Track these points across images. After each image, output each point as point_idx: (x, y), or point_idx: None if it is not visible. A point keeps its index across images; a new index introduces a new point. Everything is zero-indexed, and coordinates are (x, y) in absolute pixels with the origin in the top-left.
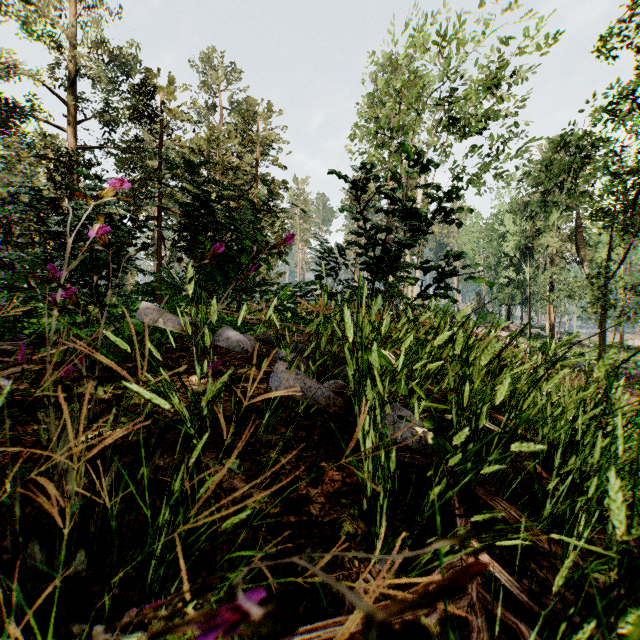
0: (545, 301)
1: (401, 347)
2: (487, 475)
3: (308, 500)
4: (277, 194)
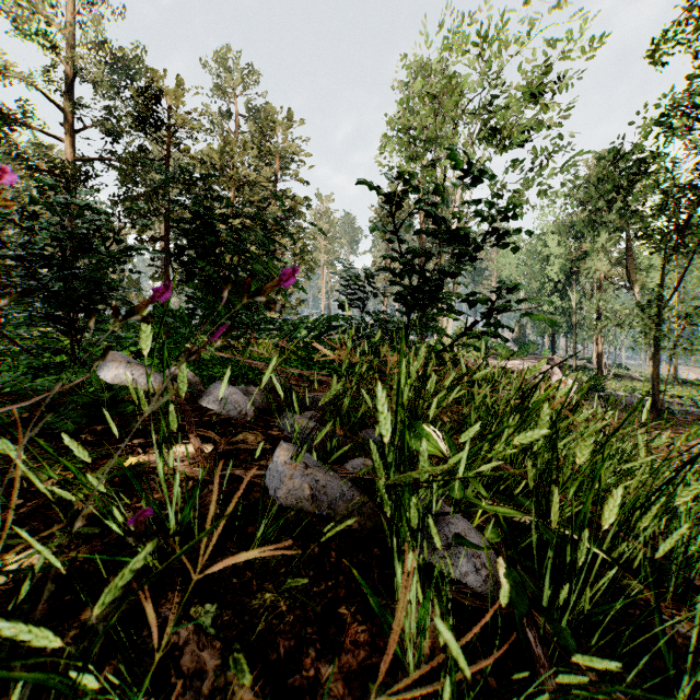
0: (593, 330)
1: (459, 439)
2: (594, 642)
3: (317, 689)
4: (298, 212)
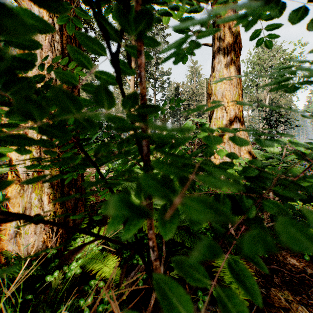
0: None
1: None
2: None
3: None
4: None
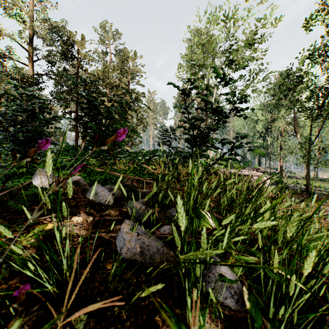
0: (278, 155)
1: (222, 223)
2: None
3: None
4: (139, 99)
